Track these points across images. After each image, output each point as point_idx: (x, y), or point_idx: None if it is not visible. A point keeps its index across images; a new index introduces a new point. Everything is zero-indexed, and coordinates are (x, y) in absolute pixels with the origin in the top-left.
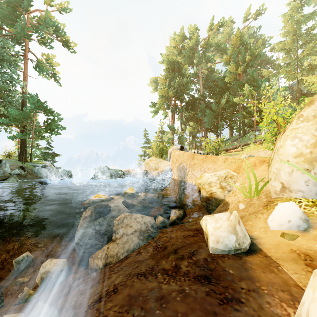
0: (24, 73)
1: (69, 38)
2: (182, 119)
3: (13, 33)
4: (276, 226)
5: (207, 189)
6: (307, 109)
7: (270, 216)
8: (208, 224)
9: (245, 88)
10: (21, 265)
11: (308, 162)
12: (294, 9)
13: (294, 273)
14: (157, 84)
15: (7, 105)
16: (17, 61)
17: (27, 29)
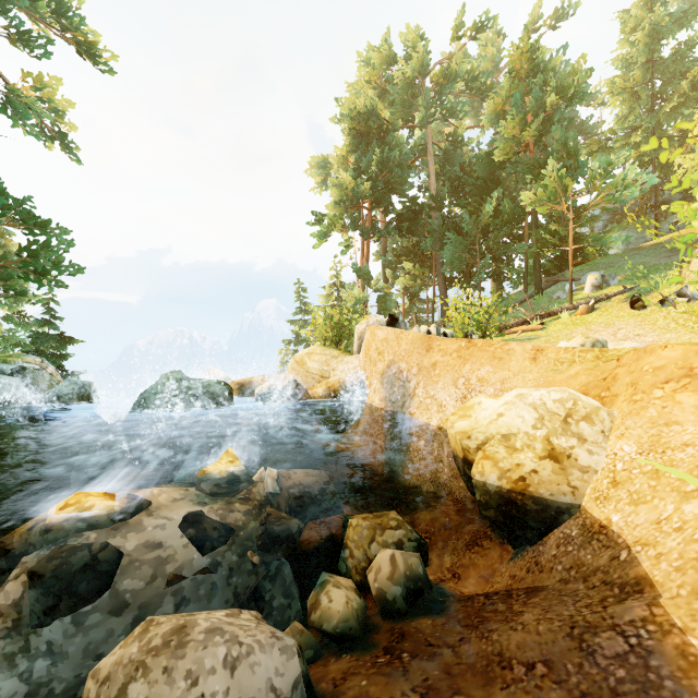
0: None
1: (97, 37)
2: (386, 256)
3: None
4: None
5: (504, 463)
6: None
7: None
8: None
9: (548, 173)
10: None
11: None
12: (649, 0)
13: None
14: (327, 173)
15: None
16: None
17: None
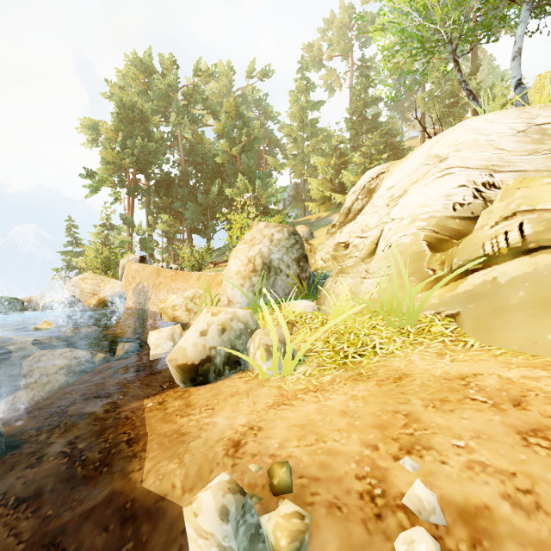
0: None
1: None
2: (150, 207)
3: None
4: None
5: (169, 314)
6: (248, 233)
7: None
8: (151, 337)
9: (239, 181)
10: None
11: (243, 278)
12: (301, 91)
13: None
14: (97, 133)
15: None
16: None
17: None
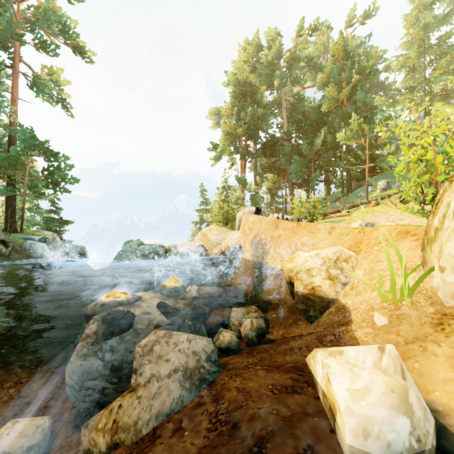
0: (12, 94)
1: (84, 42)
2: (256, 169)
3: None
4: None
5: (305, 281)
6: None
7: None
8: (333, 378)
9: (353, 121)
10: None
11: None
12: (421, 8)
13: None
14: (219, 117)
15: None
16: None
17: (16, 26)
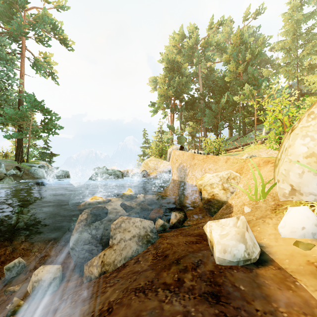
0: (21, 71)
1: (66, 36)
2: (181, 119)
3: (9, 31)
4: (288, 233)
5: (209, 191)
6: None
7: (281, 222)
8: (213, 230)
9: (245, 88)
10: (12, 272)
11: None
12: (294, 8)
13: (315, 291)
14: (156, 83)
15: (3, 104)
16: (13, 59)
17: (24, 27)
